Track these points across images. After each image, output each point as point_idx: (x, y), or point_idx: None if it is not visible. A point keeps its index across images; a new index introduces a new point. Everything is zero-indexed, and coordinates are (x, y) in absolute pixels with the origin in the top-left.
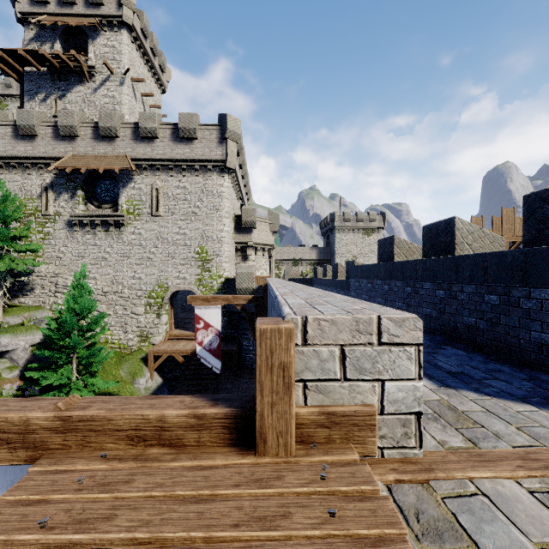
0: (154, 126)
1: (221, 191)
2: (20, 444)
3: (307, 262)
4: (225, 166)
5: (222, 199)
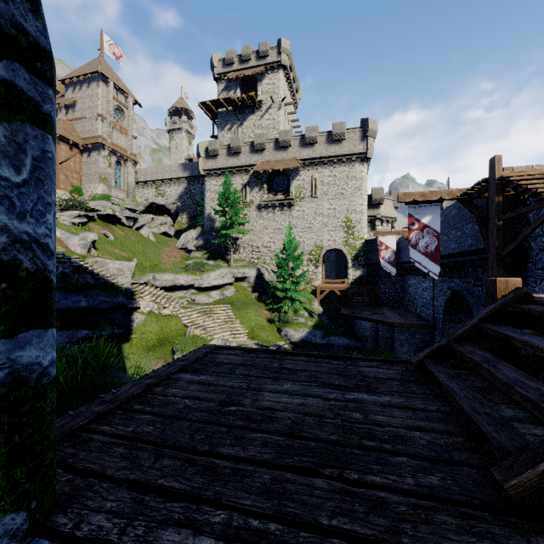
0: (316, 135)
1: (362, 176)
2: (450, 195)
3: None
4: (365, 157)
5: (362, 181)
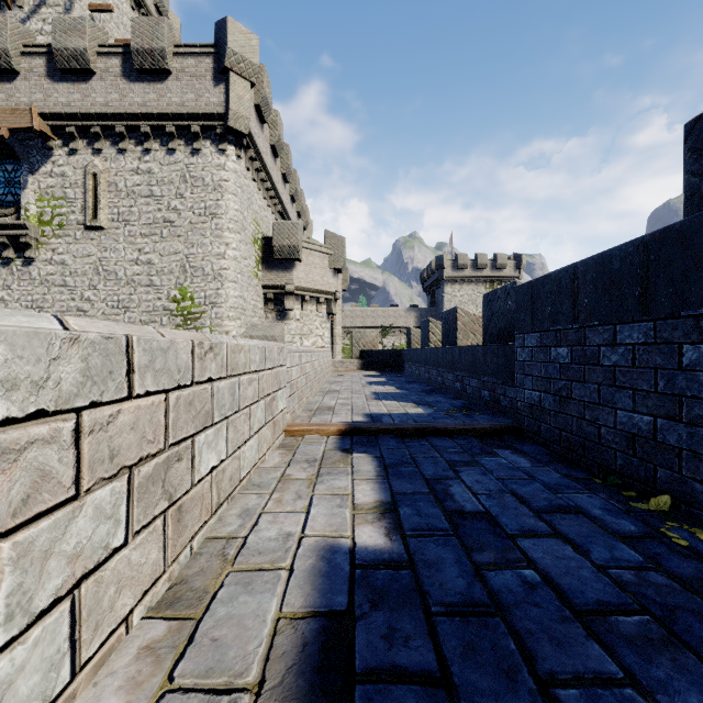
0: (83, 45)
1: (221, 178)
2: None
3: (402, 331)
4: (226, 128)
5: (223, 194)
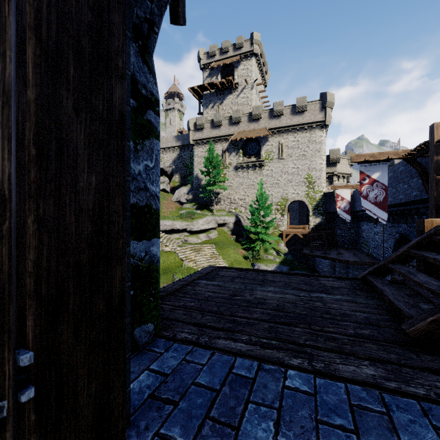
0: (282, 108)
1: (321, 140)
2: (396, 155)
3: None
4: (324, 124)
5: (322, 144)
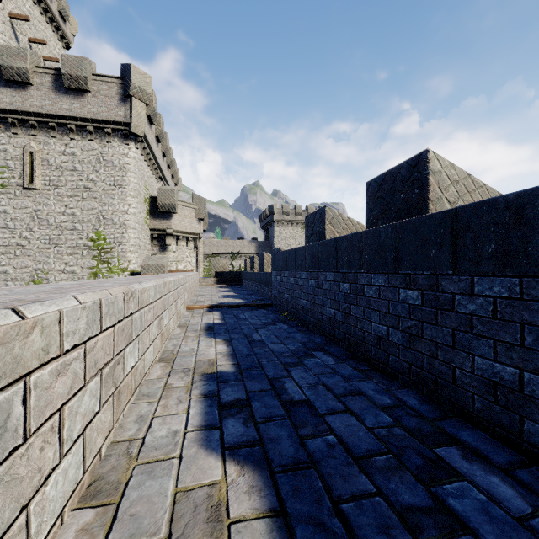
0: (25, 67)
1: (125, 163)
2: None
3: (246, 256)
4: (129, 131)
5: (126, 172)
